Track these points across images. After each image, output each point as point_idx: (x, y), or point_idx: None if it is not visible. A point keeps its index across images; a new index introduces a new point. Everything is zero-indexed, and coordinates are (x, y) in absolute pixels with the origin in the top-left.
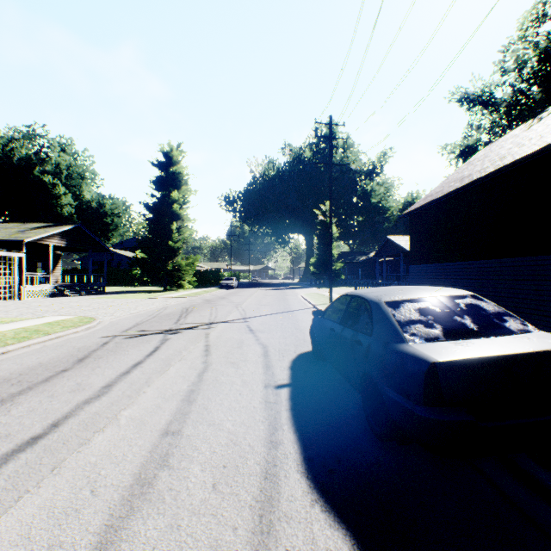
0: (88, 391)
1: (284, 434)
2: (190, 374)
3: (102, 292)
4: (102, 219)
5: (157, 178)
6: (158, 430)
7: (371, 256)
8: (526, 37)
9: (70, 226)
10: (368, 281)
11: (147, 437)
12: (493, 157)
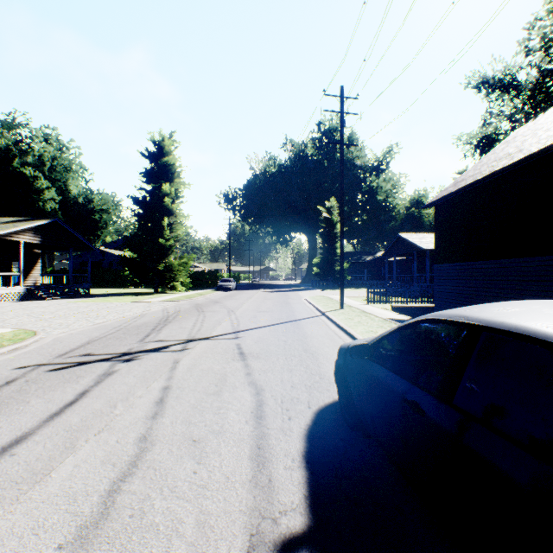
0: None
1: None
2: (92, 488)
3: (83, 295)
4: (91, 216)
5: (146, 170)
6: None
7: (378, 255)
8: None
9: (44, 221)
10: (374, 282)
11: None
12: (552, 125)
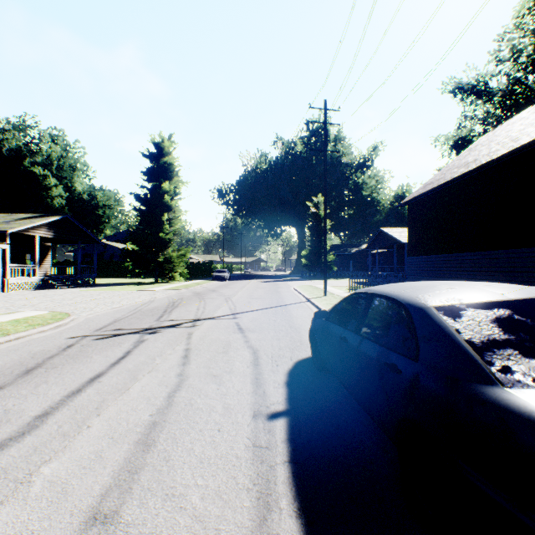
0: (12, 424)
1: (282, 521)
2: (158, 395)
3: (91, 284)
4: (94, 211)
5: (147, 169)
6: (83, 510)
7: (363, 248)
8: (523, 24)
9: (57, 217)
10: (359, 273)
11: (59, 530)
12: (502, 140)
